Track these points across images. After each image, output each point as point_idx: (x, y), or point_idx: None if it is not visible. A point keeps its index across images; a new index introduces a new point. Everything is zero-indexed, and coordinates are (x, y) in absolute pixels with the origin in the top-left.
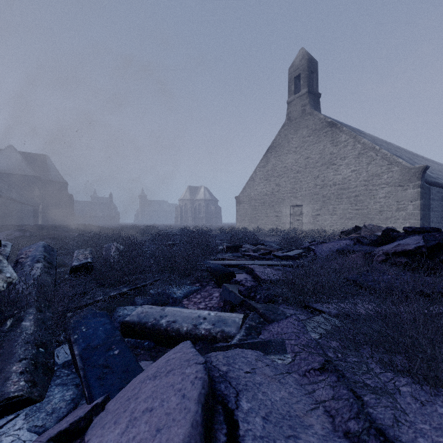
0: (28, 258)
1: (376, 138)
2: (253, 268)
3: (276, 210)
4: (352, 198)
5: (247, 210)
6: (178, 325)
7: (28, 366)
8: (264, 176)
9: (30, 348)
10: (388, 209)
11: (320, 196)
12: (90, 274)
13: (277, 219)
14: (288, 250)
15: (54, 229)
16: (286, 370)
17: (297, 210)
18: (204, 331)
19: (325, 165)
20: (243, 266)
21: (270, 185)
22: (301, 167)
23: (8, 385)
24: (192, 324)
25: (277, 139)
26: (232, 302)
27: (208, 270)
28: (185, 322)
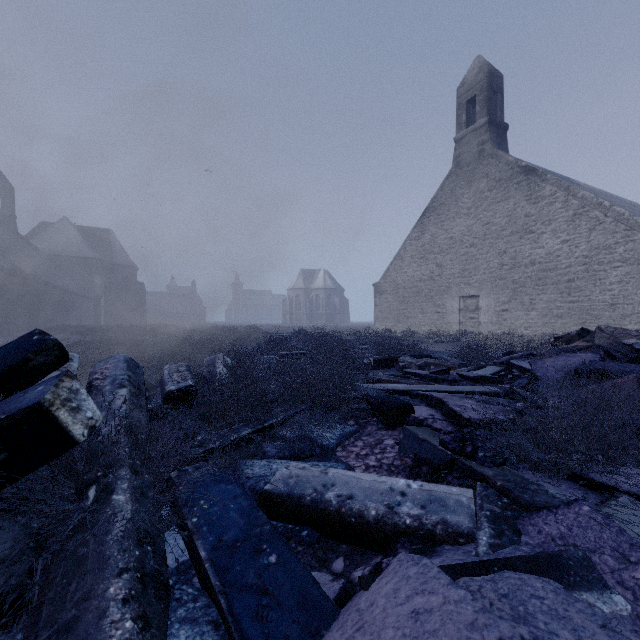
0: (105, 380)
1: (596, 189)
2: (443, 398)
3: (437, 304)
4: (563, 284)
5: (391, 304)
6: (360, 505)
7: (133, 585)
8: (417, 253)
9: (131, 547)
10: (626, 301)
11: (508, 281)
12: (191, 404)
13: (439, 316)
14: (476, 366)
15: (123, 331)
16: (632, 633)
17: (470, 303)
18: (410, 520)
19: (517, 233)
20: (420, 394)
21: (428, 266)
22: (477, 237)
23: (106, 629)
24: (383, 503)
25: (439, 196)
26: (432, 461)
27: (367, 400)
28: (369, 500)
